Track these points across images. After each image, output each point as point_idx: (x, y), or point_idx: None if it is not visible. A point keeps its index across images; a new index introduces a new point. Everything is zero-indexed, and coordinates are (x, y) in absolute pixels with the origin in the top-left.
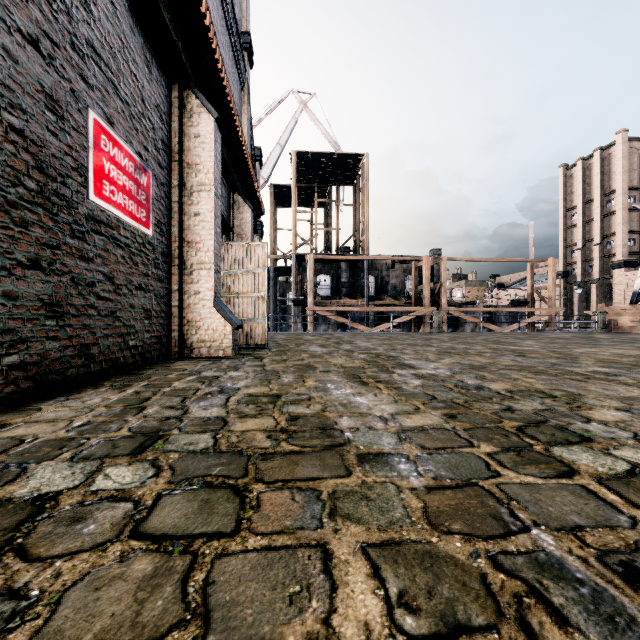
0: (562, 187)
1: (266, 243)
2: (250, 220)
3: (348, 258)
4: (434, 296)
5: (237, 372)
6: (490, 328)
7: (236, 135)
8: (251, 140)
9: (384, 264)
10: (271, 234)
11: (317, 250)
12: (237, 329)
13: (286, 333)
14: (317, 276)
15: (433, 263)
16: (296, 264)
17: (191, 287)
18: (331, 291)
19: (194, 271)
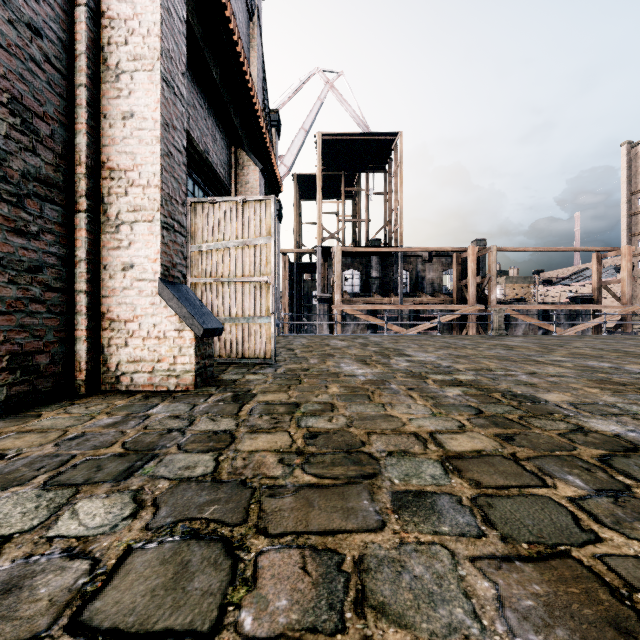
0: (625, 168)
1: (272, 197)
2: (258, 184)
3: (380, 250)
4: (480, 292)
5: (108, 499)
6: (549, 329)
7: (233, 50)
8: (264, 94)
9: (419, 257)
10: (295, 227)
11: (344, 244)
12: (206, 336)
13: (309, 336)
14: (344, 272)
15: (479, 254)
16: (321, 259)
17: (117, 256)
18: (360, 288)
19: (122, 225)
